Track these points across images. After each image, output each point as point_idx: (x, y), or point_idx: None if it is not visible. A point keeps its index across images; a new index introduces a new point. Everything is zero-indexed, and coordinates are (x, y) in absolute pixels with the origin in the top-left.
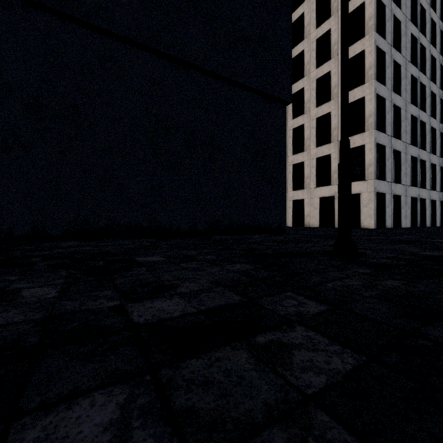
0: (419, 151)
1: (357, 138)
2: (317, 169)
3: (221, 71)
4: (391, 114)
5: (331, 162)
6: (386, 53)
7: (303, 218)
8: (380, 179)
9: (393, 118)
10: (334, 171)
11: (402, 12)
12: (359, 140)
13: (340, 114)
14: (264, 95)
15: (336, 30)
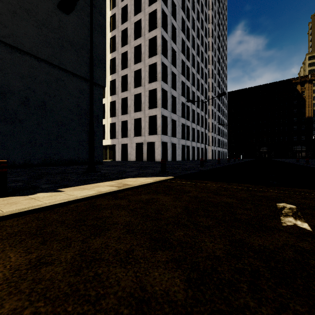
0: (186, 121)
1: (153, 110)
2: (135, 125)
3: (52, 60)
4: (171, 100)
5: (141, 122)
6: (168, 67)
7: (127, 155)
8: (165, 134)
9: (172, 102)
10: (143, 128)
11: (177, 46)
12: (154, 112)
13: (146, 95)
14: (86, 79)
15: (144, 46)
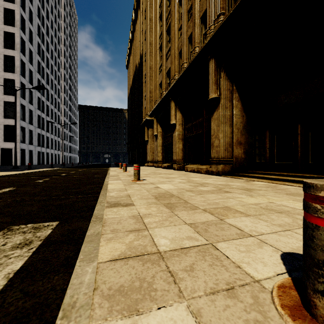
0: (41, 130)
1: (11, 120)
2: None
3: None
4: (28, 113)
5: None
6: (26, 85)
7: None
8: (23, 142)
9: (29, 114)
10: None
11: (34, 67)
12: (12, 122)
13: None
14: None
15: None
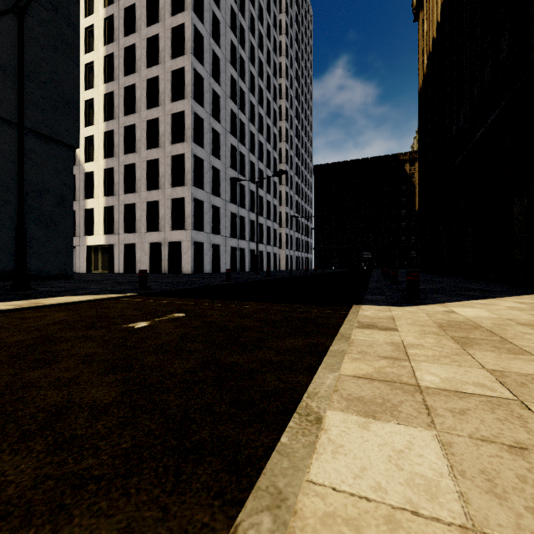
0: (238, 208)
1: (179, 190)
2: (148, 213)
3: None
4: (210, 174)
5: (159, 208)
6: (205, 120)
7: (135, 264)
8: (200, 230)
9: (214, 177)
10: (162, 218)
11: (222, 88)
12: (181, 193)
13: (166, 163)
14: (39, 133)
15: (163, 80)
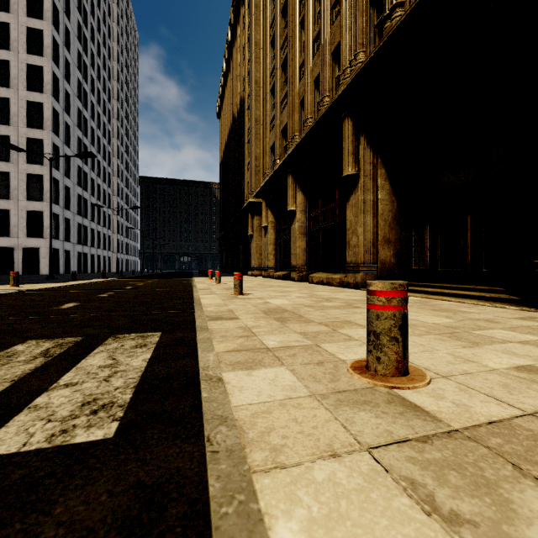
0: (83, 219)
1: (37, 204)
2: None
3: None
4: (64, 192)
5: (11, 217)
6: (60, 148)
7: None
8: (56, 238)
9: (65, 194)
10: (14, 225)
11: (72, 119)
12: (39, 207)
13: (20, 179)
14: None
15: (16, 104)
